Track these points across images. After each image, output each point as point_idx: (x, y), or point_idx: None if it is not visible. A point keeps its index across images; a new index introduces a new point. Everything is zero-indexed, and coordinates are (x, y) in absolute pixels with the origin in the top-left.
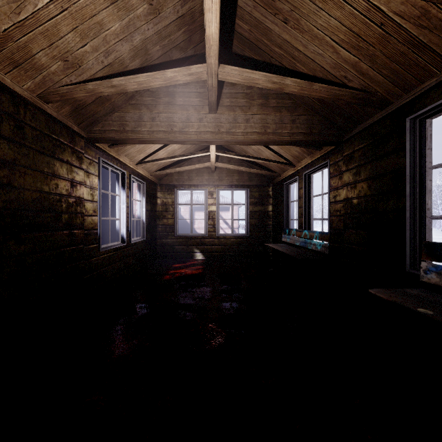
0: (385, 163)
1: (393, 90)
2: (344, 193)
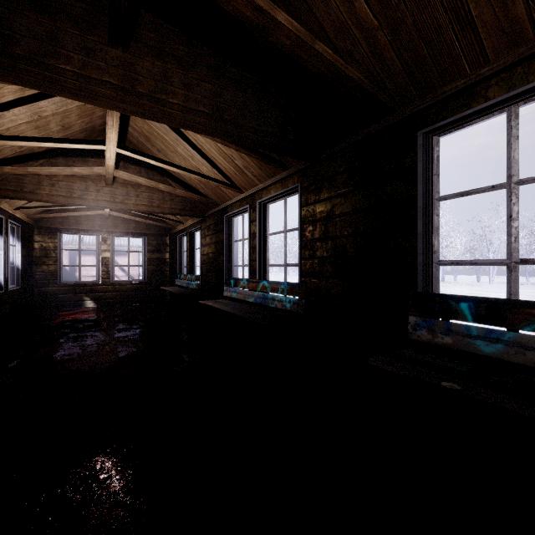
0: (220, 236)
1: (218, 200)
2: (207, 250)
